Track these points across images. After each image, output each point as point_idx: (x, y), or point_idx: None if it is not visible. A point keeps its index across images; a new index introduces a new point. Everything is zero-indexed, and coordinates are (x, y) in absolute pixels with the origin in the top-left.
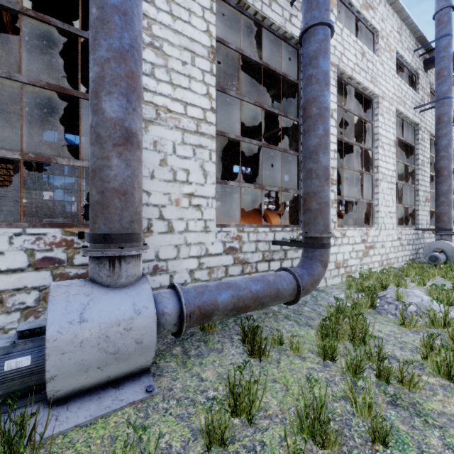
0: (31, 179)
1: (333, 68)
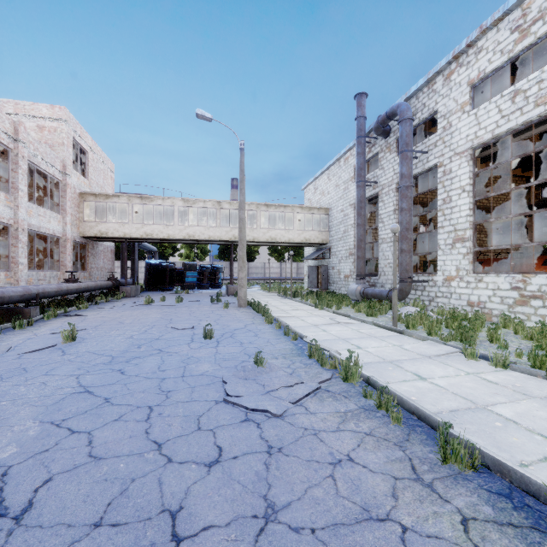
0: (526, 235)
1: (464, 154)
